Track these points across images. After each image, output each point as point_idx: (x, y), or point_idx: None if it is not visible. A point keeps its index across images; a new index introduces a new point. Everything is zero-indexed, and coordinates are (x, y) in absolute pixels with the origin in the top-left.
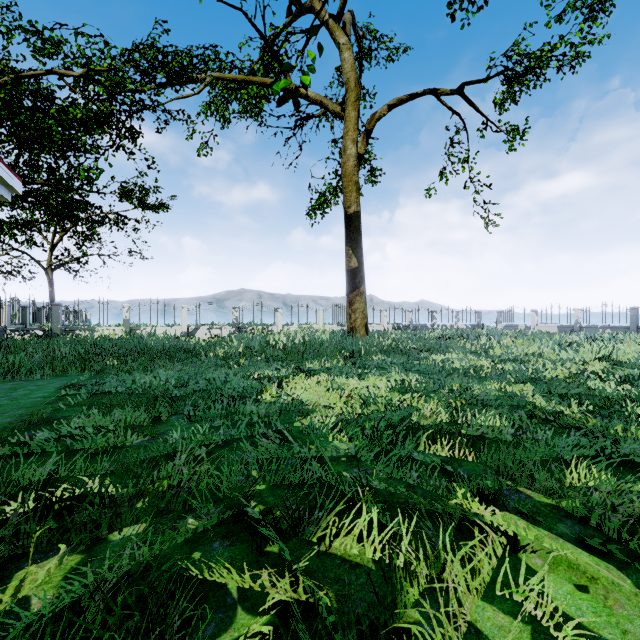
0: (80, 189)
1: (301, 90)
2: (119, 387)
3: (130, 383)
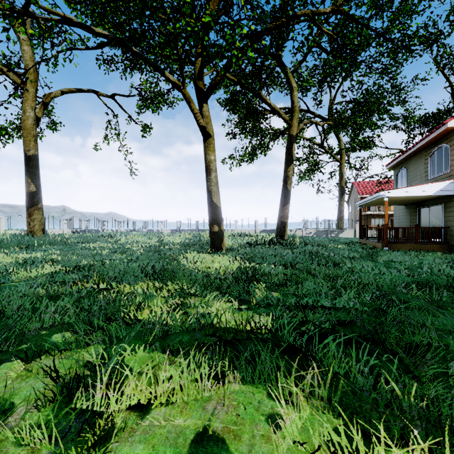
0: None
1: None
2: None
3: None
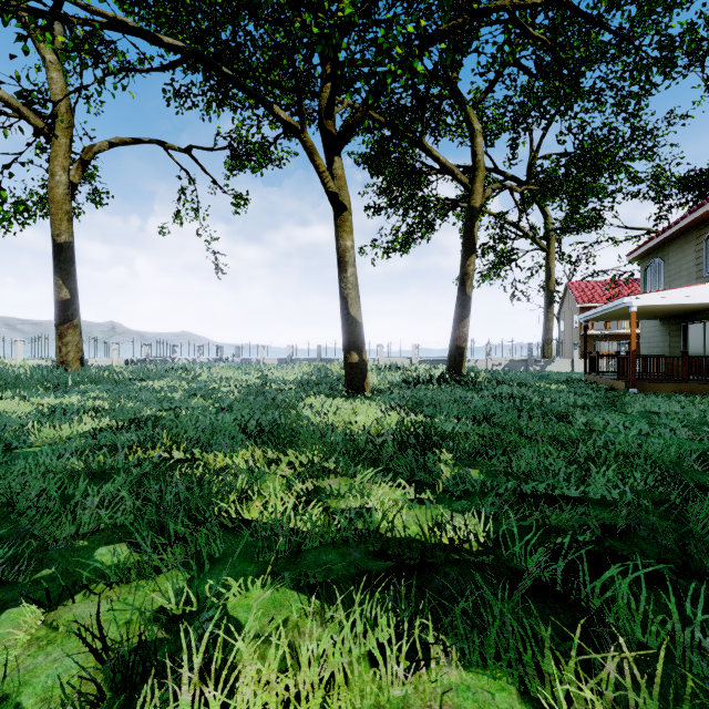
0: None
1: None
2: None
3: None
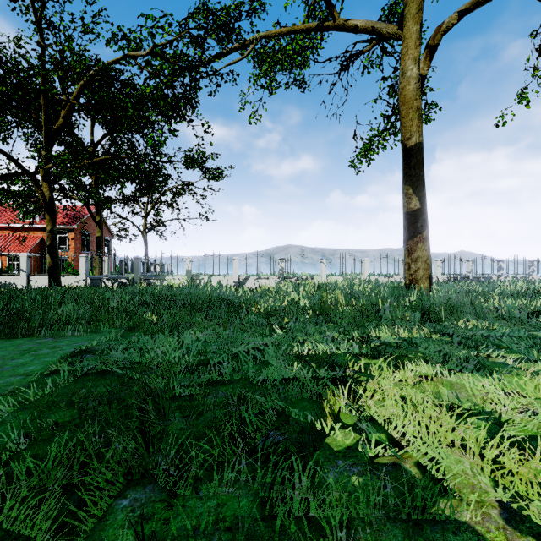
0: (154, 160)
1: (349, 22)
2: (113, 367)
3: (138, 356)
